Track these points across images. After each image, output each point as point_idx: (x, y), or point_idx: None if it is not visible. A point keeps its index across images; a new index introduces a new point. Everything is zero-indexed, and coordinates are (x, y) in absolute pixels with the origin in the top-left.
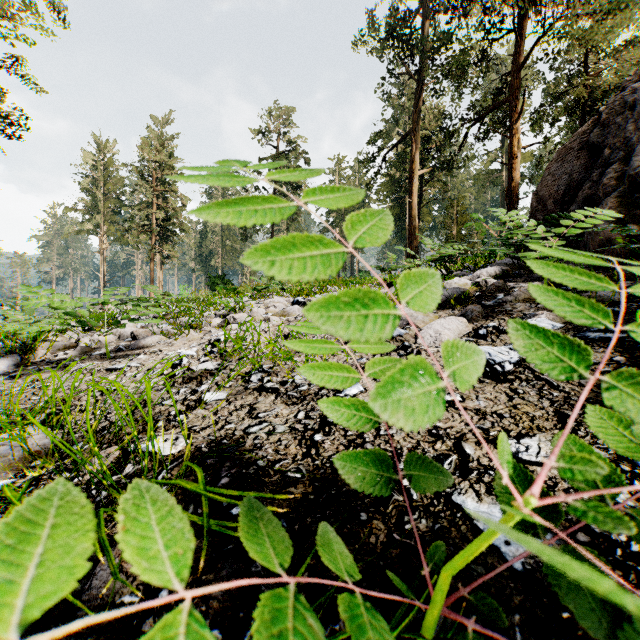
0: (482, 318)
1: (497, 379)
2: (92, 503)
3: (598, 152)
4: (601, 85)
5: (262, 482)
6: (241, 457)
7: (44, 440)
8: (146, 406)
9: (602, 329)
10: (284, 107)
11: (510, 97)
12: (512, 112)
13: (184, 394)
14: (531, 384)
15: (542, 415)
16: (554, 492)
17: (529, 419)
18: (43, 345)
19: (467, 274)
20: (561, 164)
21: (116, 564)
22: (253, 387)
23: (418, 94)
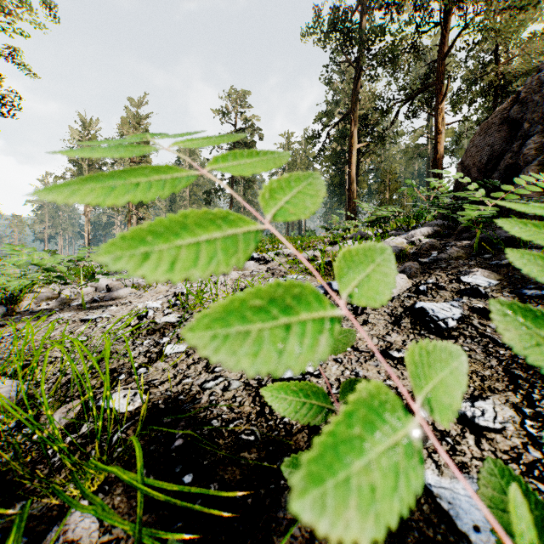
0: (420, 274)
1: (442, 335)
2: (46, 465)
3: (517, 126)
4: (513, 71)
5: (216, 445)
6: (196, 415)
7: (12, 393)
8: (111, 358)
9: (538, 286)
10: (242, 90)
11: (435, 81)
12: (437, 94)
13: (147, 346)
14: (476, 341)
15: (492, 375)
16: (519, 465)
17: (479, 379)
18: (29, 296)
19: (401, 233)
20: (483, 137)
21: (59, 543)
22: None
23: (356, 79)
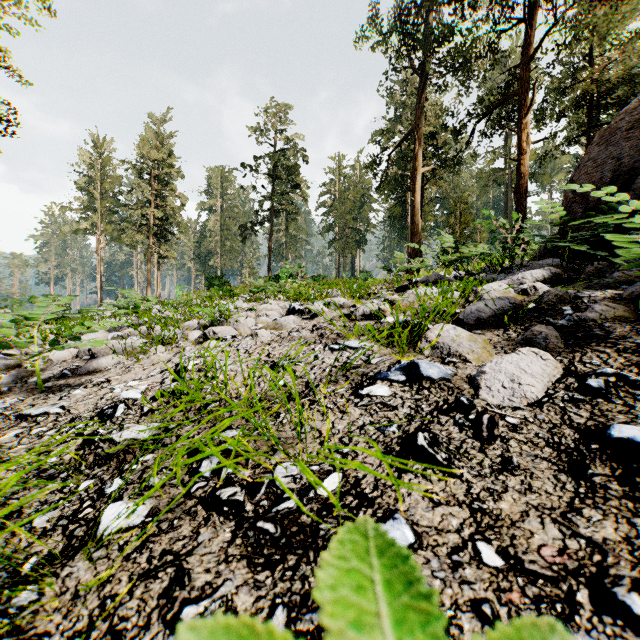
0: (563, 348)
1: None
2: None
3: None
4: (613, 77)
5: None
6: None
7: None
8: (2, 529)
9: None
10: (283, 104)
11: (518, 90)
12: (520, 106)
13: (81, 497)
14: None
15: None
16: None
17: None
18: None
19: (496, 277)
20: (603, 148)
21: None
22: (199, 493)
23: (421, 89)
